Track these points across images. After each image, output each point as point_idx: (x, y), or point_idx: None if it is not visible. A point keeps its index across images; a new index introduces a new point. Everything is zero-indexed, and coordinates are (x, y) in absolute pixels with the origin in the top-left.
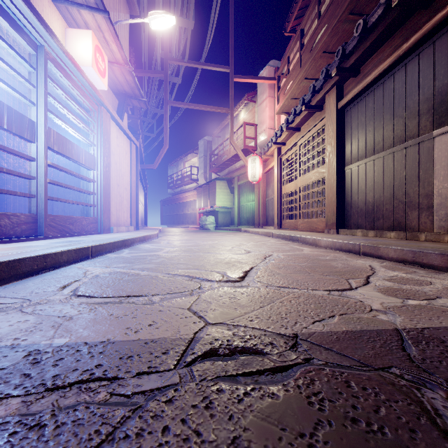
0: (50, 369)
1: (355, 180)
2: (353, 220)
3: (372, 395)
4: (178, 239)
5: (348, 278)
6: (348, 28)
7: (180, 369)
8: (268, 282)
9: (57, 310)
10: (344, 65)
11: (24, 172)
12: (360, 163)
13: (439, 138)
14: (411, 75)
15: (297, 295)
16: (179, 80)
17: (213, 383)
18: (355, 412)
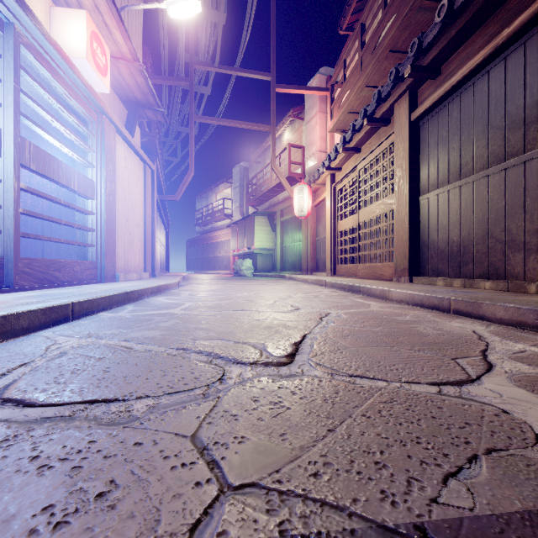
0: None
1: (433, 213)
2: (430, 265)
3: None
4: (204, 290)
5: (455, 356)
6: (422, 19)
7: None
8: (333, 365)
9: None
10: (420, 63)
11: None
12: (440, 191)
13: None
14: (513, 72)
15: (388, 397)
16: (208, 91)
17: None
18: None
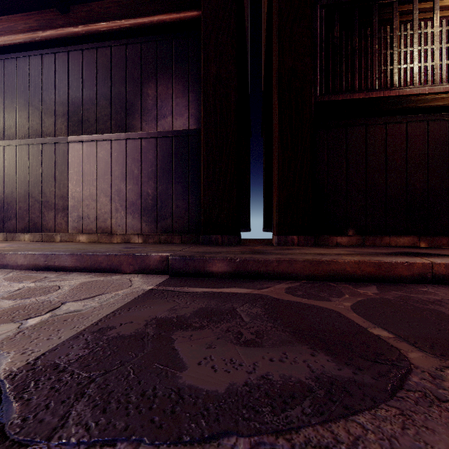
0: None
1: None
2: None
3: None
4: None
5: None
6: None
7: None
8: None
9: None
10: None
11: None
12: None
13: (73, 145)
14: (48, 70)
15: None
16: None
17: None
18: None
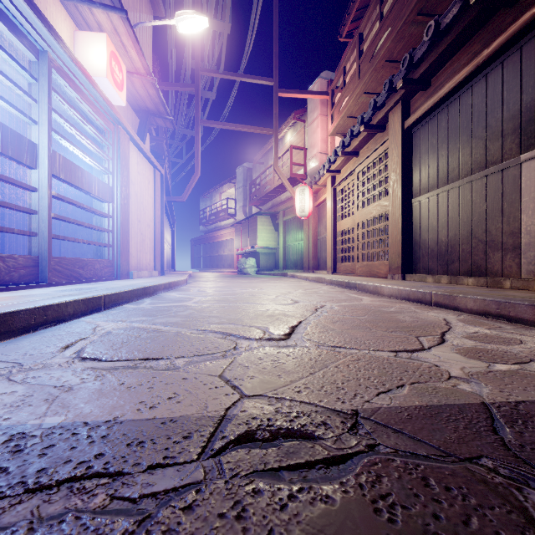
0: (34, 461)
1: (424, 215)
2: (422, 264)
3: (458, 498)
4: (211, 286)
5: (419, 335)
6: (416, 31)
7: (205, 461)
8: (320, 340)
9: (54, 378)
10: (412, 76)
11: (26, 205)
12: (430, 194)
13: (528, 164)
14: (493, 88)
15: (357, 358)
16: (213, 95)
17: (248, 480)
18: (437, 524)
